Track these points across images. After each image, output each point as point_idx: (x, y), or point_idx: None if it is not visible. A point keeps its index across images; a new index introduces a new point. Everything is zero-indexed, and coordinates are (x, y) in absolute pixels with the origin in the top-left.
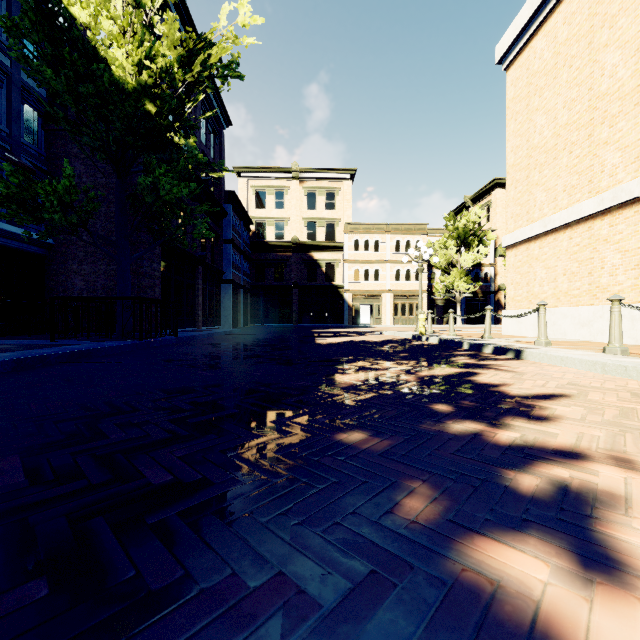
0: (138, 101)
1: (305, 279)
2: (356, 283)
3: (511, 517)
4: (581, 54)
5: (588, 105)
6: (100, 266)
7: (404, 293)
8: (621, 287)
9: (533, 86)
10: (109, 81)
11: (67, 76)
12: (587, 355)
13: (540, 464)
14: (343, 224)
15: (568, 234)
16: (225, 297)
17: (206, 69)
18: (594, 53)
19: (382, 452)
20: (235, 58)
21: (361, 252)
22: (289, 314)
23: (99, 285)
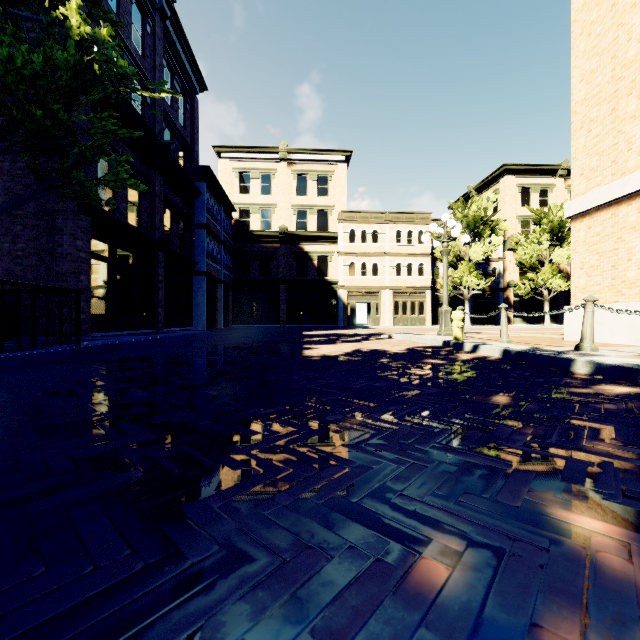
0: None
1: (294, 274)
2: (352, 278)
3: None
4: None
5: None
6: (2, 244)
7: (405, 290)
8: None
9: None
10: None
11: None
12: None
13: None
14: (337, 212)
15: None
16: (198, 292)
17: None
18: None
19: None
20: None
21: (357, 243)
22: (276, 313)
23: (0, 270)
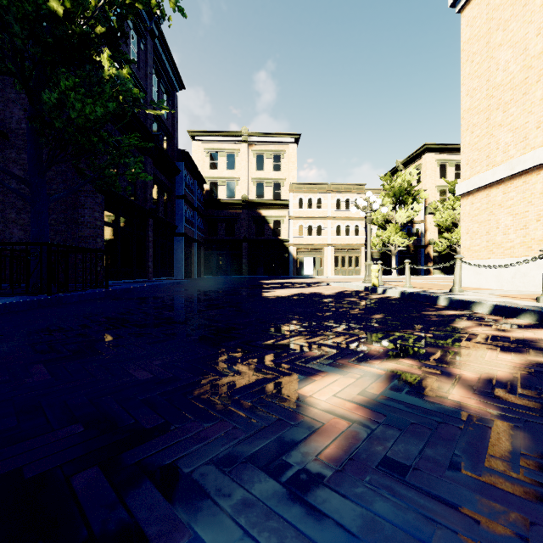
0: None
1: (254, 234)
2: (300, 238)
3: None
4: None
5: None
6: None
7: (344, 247)
8: None
9: (495, 21)
10: None
11: None
12: None
13: None
14: (288, 184)
15: None
16: (178, 250)
17: None
18: None
19: None
20: None
21: (305, 209)
22: (239, 266)
23: None
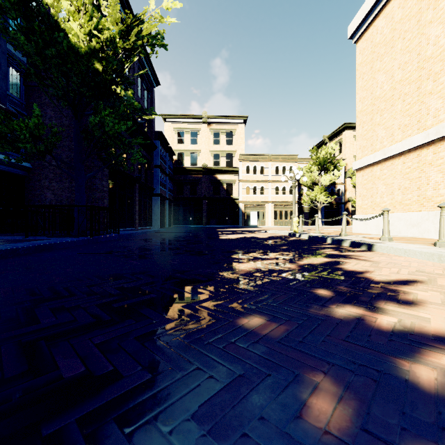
0: (89, 61)
1: (212, 193)
2: (247, 196)
3: (426, 424)
4: (412, 29)
5: (417, 66)
6: (65, 183)
7: (281, 203)
8: (442, 198)
9: (376, 54)
10: (67, 46)
11: (37, 43)
12: (424, 248)
13: (428, 352)
14: (238, 155)
15: (402, 160)
16: (155, 206)
17: (139, 39)
18: (421, 28)
19: (280, 338)
20: (161, 33)
21: (251, 174)
22: (200, 218)
23: (64, 197)
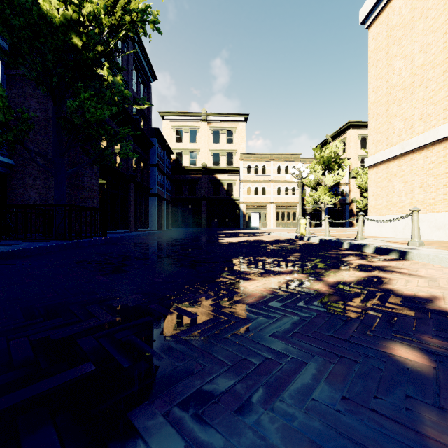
0: (65, 35)
1: (211, 194)
2: (248, 197)
3: None
4: (436, 6)
5: (443, 47)
6: (50, 182)
7: (283, 204)
8: None
9: (392, 38)
10: (38, 14)
11: (5, 14)
12: None
13: None
14: (239, 154)
15: (424, 154)
16: (152, 207)
17: (127, 12)
18: None
19: None
20: (155, 15)
21: (252, 174)
22: (200, 219)
23: (50, 196)
